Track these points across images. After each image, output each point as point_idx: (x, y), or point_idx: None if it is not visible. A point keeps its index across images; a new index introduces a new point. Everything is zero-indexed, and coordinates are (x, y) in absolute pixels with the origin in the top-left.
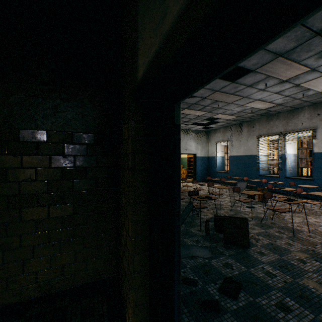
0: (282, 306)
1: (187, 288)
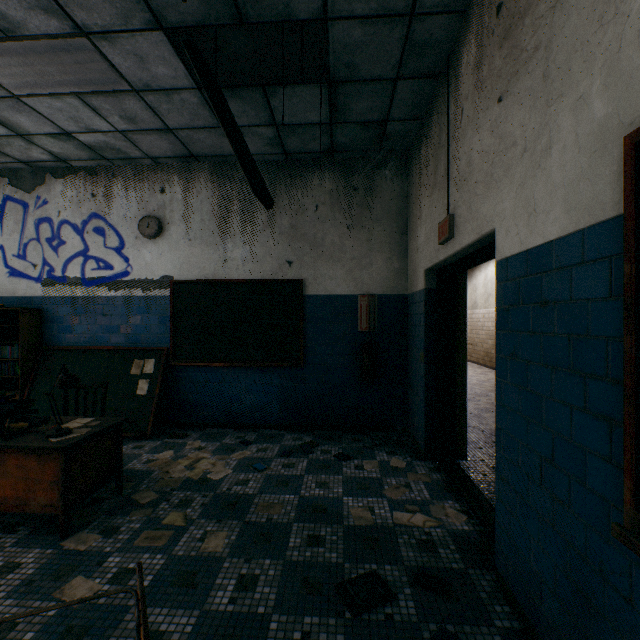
0: (315, 541)
1: (467, 637)
